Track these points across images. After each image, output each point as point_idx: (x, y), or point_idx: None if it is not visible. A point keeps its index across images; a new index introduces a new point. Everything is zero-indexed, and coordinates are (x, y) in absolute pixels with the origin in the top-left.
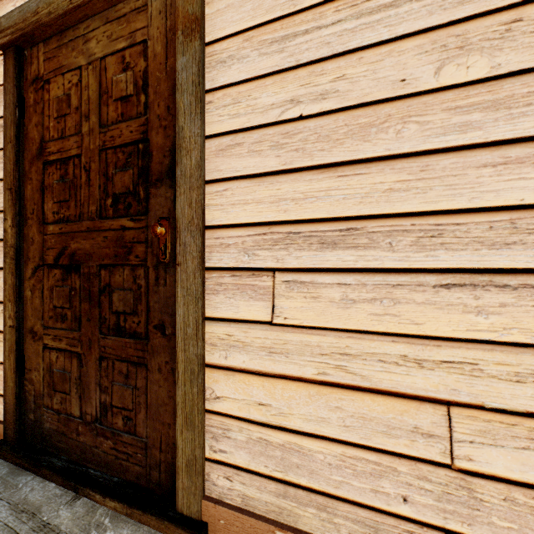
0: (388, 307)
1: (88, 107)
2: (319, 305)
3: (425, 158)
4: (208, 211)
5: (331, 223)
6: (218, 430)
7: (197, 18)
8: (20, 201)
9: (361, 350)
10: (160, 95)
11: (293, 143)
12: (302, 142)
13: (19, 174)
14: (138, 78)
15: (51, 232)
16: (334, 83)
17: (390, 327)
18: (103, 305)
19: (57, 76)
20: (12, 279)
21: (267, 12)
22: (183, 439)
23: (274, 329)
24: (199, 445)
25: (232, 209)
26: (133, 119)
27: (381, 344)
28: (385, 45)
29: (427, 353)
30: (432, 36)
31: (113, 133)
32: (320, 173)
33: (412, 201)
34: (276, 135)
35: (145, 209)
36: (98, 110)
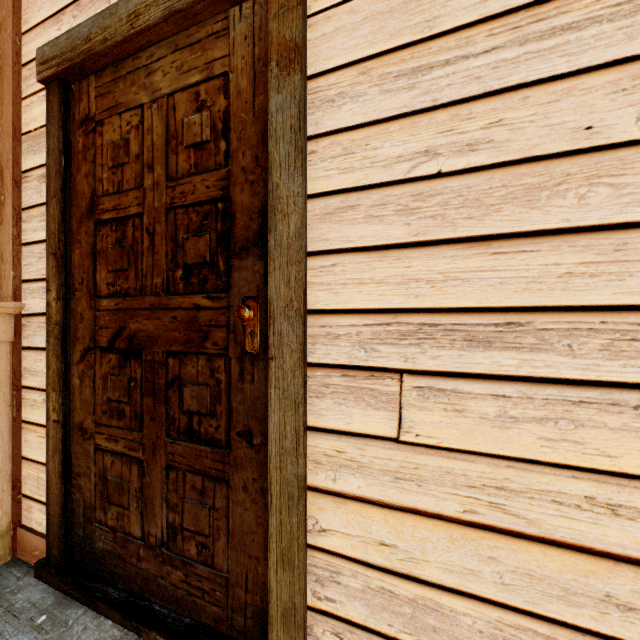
0: (566, 431)
1: (151, 155)
2: (465, 422)
3: (621, 234)
4: (310, 291)
5: (483, 314)
6: (323, 572)
7: (297, 46)
8: (66, 268)
9: (526, 484)
10: (246, 142)
11: (428, 207)
12: (441, 206)
13: (65, 236)
14: (216, 119)
15: (104, 307)
16: (486, 131)
17: (570, 458)
18: (171, 402)
19: (112, 116)
20: (57, 364)
21: (391, 37)
22: (278, 581)
23: (401, 449)
24: (300, 590)
25: (343, 290)
26: (209, 171)
27: (556, 479)
28: (561, 80)
29: (625, 496)
30: (633, 68)
31: (184, 189)
32: (467, 249)
33: (602, 290)
34: (404, 197)
35: (226, 284)
36: (164, 159)
